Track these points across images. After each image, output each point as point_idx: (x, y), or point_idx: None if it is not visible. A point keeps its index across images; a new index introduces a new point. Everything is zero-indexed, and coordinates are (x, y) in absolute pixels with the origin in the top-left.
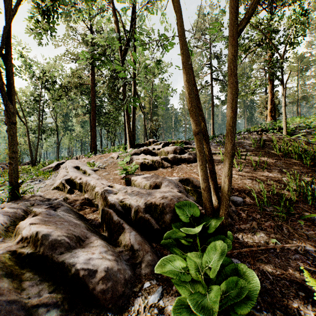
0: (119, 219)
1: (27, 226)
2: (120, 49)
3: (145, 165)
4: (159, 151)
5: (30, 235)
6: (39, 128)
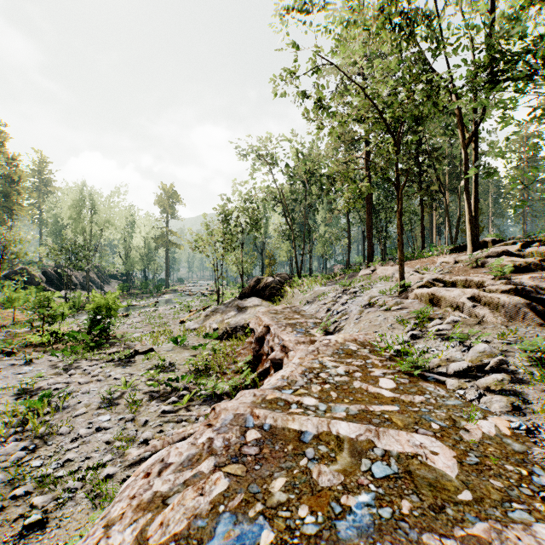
0: (543, 293)
1: (502, 286)
2: (462, 138)
3: (515, 267)
4: (525, 252)
5: (508, 289)
6: (304, 233)
